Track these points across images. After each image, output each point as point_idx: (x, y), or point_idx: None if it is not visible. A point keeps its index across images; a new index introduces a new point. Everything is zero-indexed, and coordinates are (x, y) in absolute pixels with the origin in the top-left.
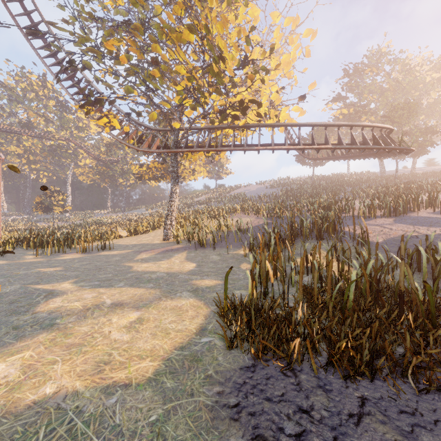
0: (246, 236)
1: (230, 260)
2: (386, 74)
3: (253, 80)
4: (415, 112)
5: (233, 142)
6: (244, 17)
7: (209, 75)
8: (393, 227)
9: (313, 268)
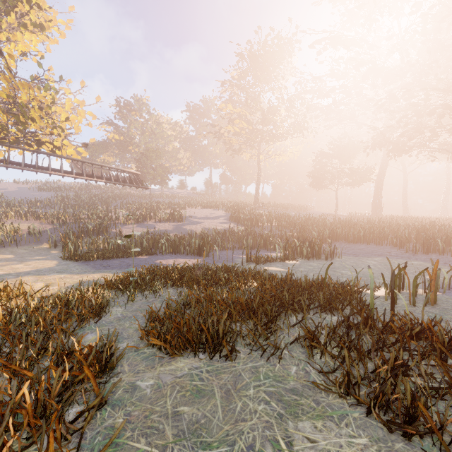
0: (42, 237)
1: (39, 251)
2: (145, 120)
3: (53, 133)
4: (160, 156)
5: (23, 162)
6: (48, 94)
7: (12, 117)
8: (135, 229)
9: (97, 246)
